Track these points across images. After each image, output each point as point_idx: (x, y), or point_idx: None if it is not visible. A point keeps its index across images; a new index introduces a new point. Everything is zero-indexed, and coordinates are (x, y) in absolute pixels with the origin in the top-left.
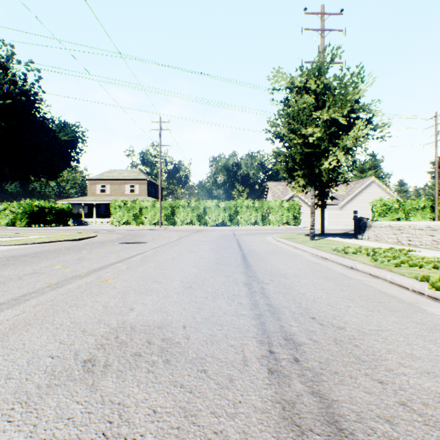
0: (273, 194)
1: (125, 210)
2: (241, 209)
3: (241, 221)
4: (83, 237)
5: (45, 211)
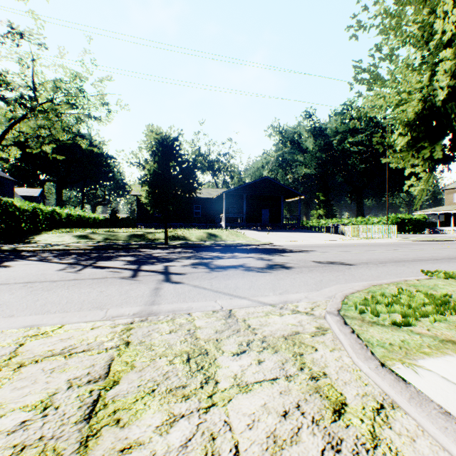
0: None
1: None
2: None
3: None
4: (446, 240)
5: (403, 222)
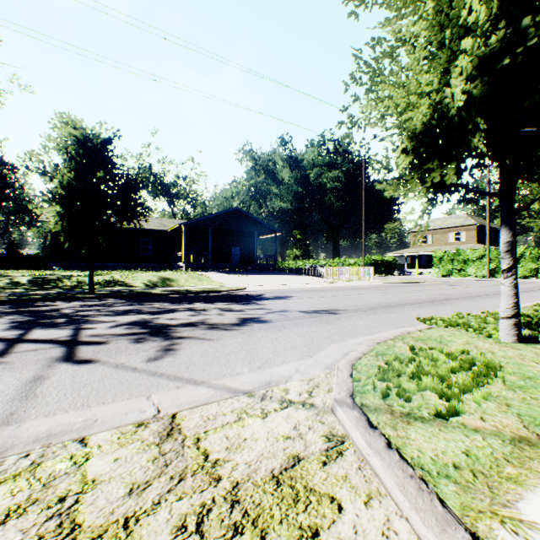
0: None
1: (447, 261)
2: None
3: None
4: (417, 282)
5: (377, 263)
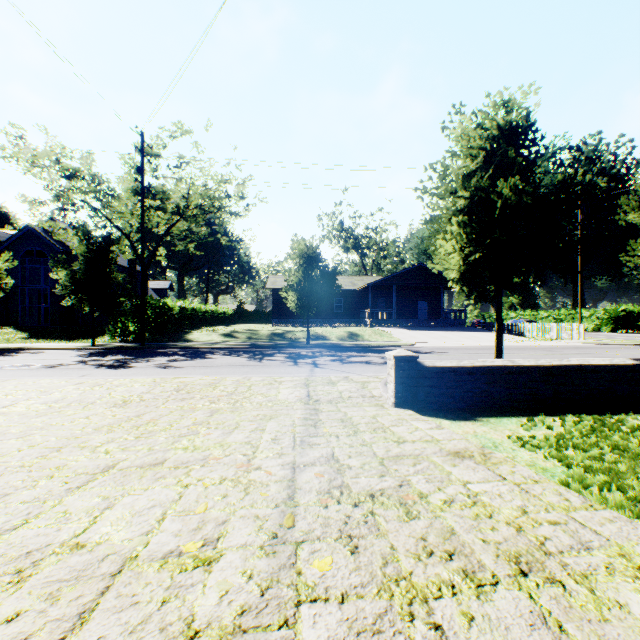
0: None
1: None
2: None
3: None
4: None
5: (631, 316)
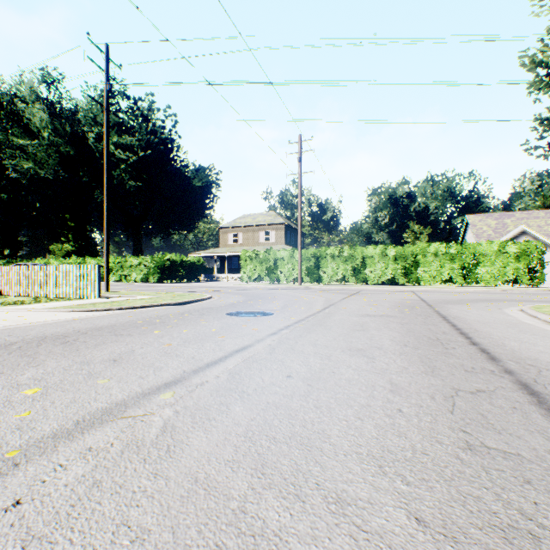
0: (478, 234)
1: (256, 263)
2: (424, 258)
3: (424, 276)
4: (189, 300)
5: (176, 265)
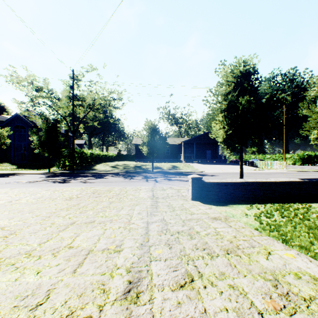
0: None
1: None
2: None
3: None
4: (313, 171)
5: (310, 157)
